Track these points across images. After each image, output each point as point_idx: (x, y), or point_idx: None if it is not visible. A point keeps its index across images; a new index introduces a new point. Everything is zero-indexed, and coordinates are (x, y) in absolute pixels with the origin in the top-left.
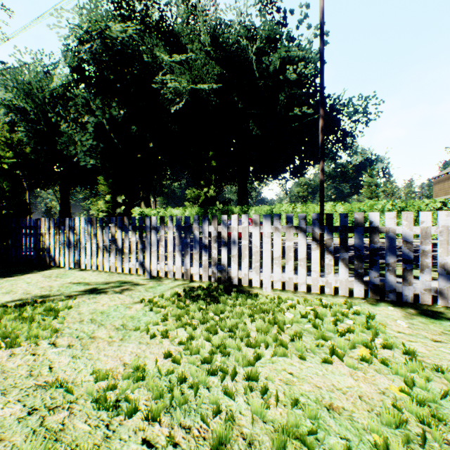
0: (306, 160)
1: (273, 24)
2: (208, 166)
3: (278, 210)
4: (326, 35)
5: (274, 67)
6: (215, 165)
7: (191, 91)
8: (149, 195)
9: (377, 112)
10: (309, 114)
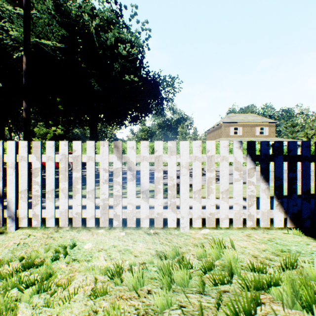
0: (140, 113)
1: (109, 10)
2: (57, 110)
3: (98, 146)
4: (149, 31)
5: (111, 43)
6: (63, 109)
7: (36, 43)
8: (3, 130)
9: (180, 88)
10: (136, 82)
